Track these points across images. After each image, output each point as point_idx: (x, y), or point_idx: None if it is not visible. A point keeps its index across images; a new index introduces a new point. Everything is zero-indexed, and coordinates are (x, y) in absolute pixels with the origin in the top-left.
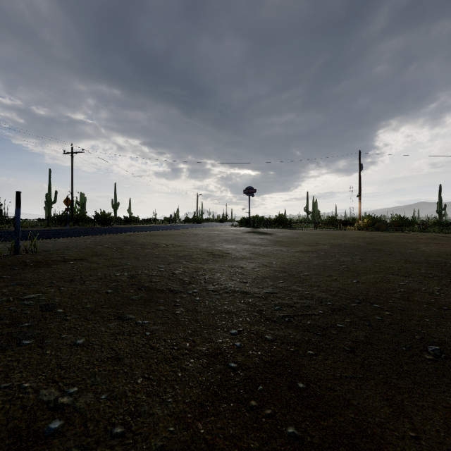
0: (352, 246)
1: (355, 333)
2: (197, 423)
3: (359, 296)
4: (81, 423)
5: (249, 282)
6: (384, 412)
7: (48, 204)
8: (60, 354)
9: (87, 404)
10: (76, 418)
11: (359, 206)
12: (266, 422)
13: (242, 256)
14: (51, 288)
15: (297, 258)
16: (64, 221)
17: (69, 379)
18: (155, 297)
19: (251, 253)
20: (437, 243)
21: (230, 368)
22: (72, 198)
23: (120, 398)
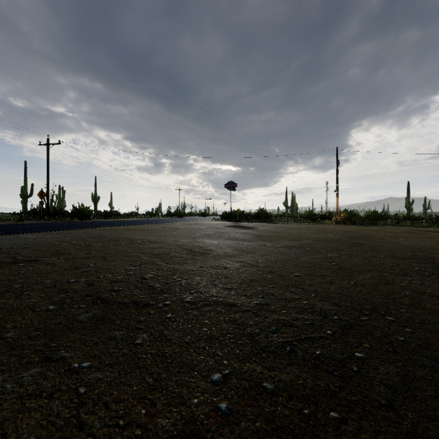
0: (335, 241)
1: (383, 369)
2: None
3: (365, 304)
4: None
5: (234, 288)
6: None
7: (24, 197)
8: None
9: None
10: None
11: (337, 200)
12: None
13: (225, 254)
14: None
15: (283, 255)
16: (39, 215)
17: None
18: (112, 315)
19: (235, 249)
20: (415, 237)
21: None
22: (48, 191)
23: None
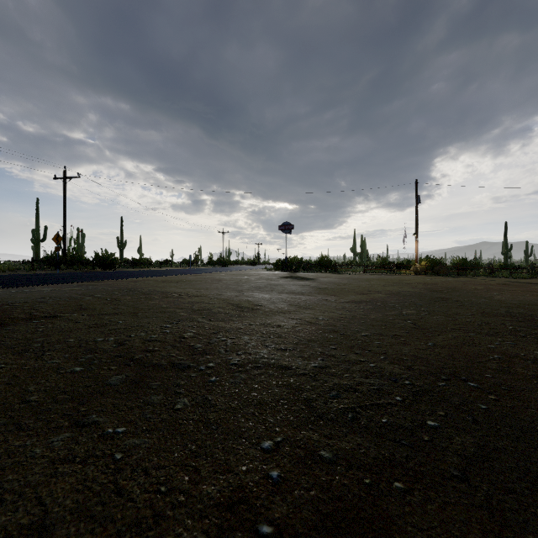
0: (413, 295)
1: (458, 438)
2: None
3: (444, 368)
4: None
5: (289, 349)
6: None
7: (36, 242)
8: None
9: None
10: None
11: (416, 246)
12: None
13: (279, 310)
14: None
15: (349, 311)
16: (55, 264)
17: None
18: (147, 378)
19: (290, 304)
20: (512, 290)
21: None
22: (65, 234)
23: None
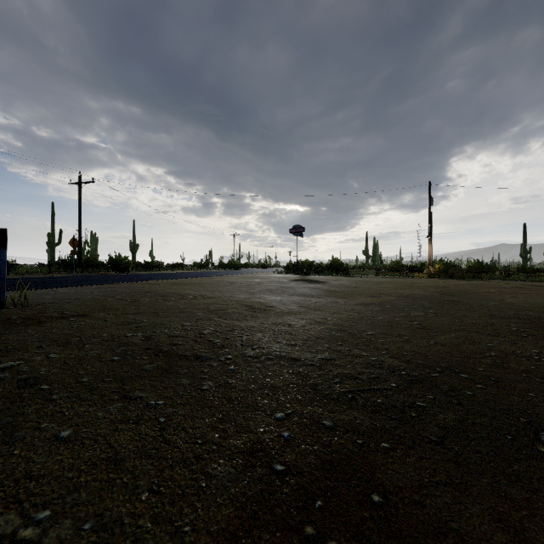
0: (423, 298)
1: (442, 415)
2: None
3: (440, 362)
4: None
5: (298, 344)
6: (498, 542)
7: (51, 245)
8: (34, 455)
9: (61, 540)
10: None
11: (429, 248)
12: None
13: (289, 311)
14: (37, 355)
15: (358, 313)
16: (70, 267)
17: (40, 496)
18: (176, 366)
19: (301, 306)
20: (525, 293)
21: (276, 473)
22: (80, 238)
23: (113, 528)
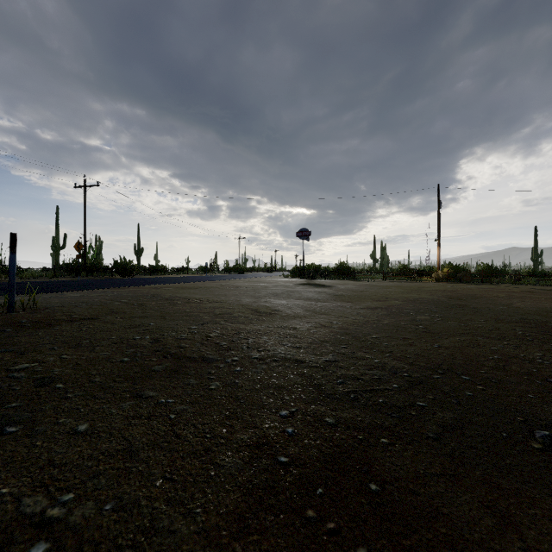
0: (430, 302)
1: (440, 414)
2: (235, 544)
3: (442, 365)
4: (75, 547)
5: (303, 347)
6: (485, 525)
7: (56, 249)
8: (55, 446)
9: (85, 518)
10: (68, 539)
11: (438, 252)
12: (328, 541)
13: (295, 314)
14: (50, 356)
15: (363, 317)
16: (75, 271)
17: (63, 481)
18: (184, 367)
19: (306, 310)
20: (534, 297)
21: (280, 464)
22: (84, 242)
23: (131, 509)
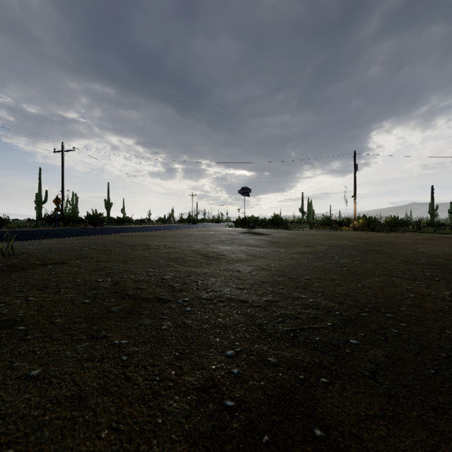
0: (350, 247)
1: (372, 352)
2: None
3: (368, 303)
4: None
5: (246, 288)
6: None
7: (39, 203)
8: (3, 394)
9: None
10: None
11: (354, 206)
12: None
13: (238, 258)
14: (17, 298)
15: (296, 260)
16: (54, 221)
17: (5, 435)
18: (139, 308)
19: (248, 255)
20: (434, 243)
21: (226, 409)
22: (62, 198)
23: None
